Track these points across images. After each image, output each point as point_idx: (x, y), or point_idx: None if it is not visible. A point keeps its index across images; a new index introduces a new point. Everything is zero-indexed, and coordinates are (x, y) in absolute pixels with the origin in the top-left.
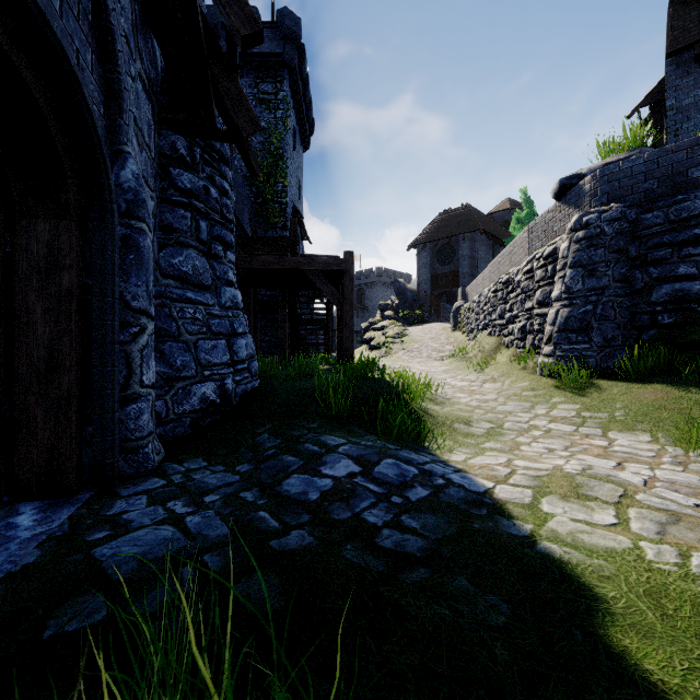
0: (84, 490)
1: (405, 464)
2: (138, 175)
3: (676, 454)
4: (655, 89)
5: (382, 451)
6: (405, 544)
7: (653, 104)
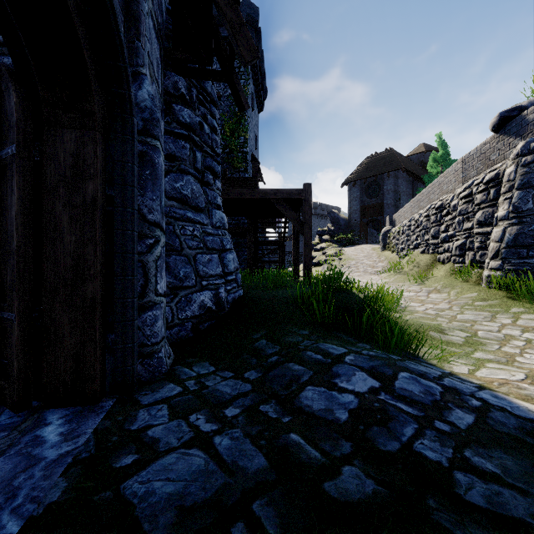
0: (107, 396)
1: (422, 378)
2: (153, 96)
3: None
4: None
5: (390, 362)
6: (501, 501)
7: None
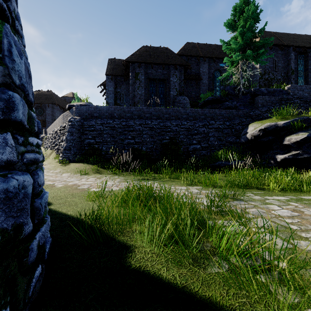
0: None
1: None
2: None
3: (71, 175)
4: (104, 82)
5: None
6: None
7: (104, 86)
